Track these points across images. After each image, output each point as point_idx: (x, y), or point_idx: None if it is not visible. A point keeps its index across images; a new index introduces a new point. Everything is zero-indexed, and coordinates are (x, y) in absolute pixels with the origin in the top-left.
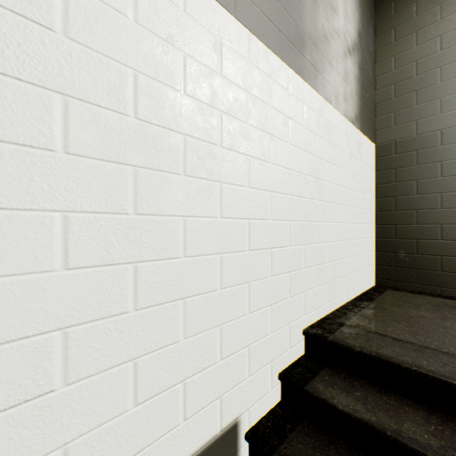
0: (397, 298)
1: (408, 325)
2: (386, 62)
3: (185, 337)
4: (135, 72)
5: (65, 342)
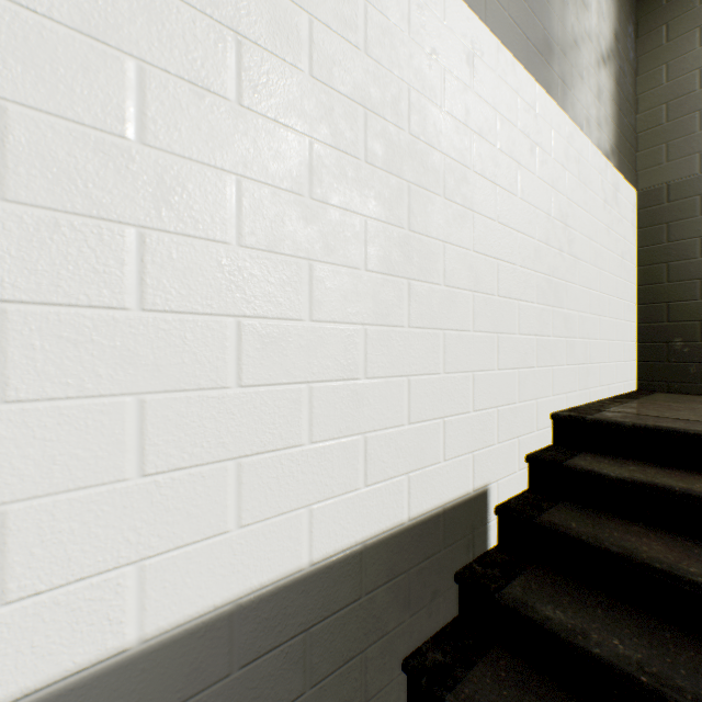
0: (673, 398)
1: (693, 413)
2: (653, 73)
3: (444, 372)
4: (408, 87)
5: (365, 338)
